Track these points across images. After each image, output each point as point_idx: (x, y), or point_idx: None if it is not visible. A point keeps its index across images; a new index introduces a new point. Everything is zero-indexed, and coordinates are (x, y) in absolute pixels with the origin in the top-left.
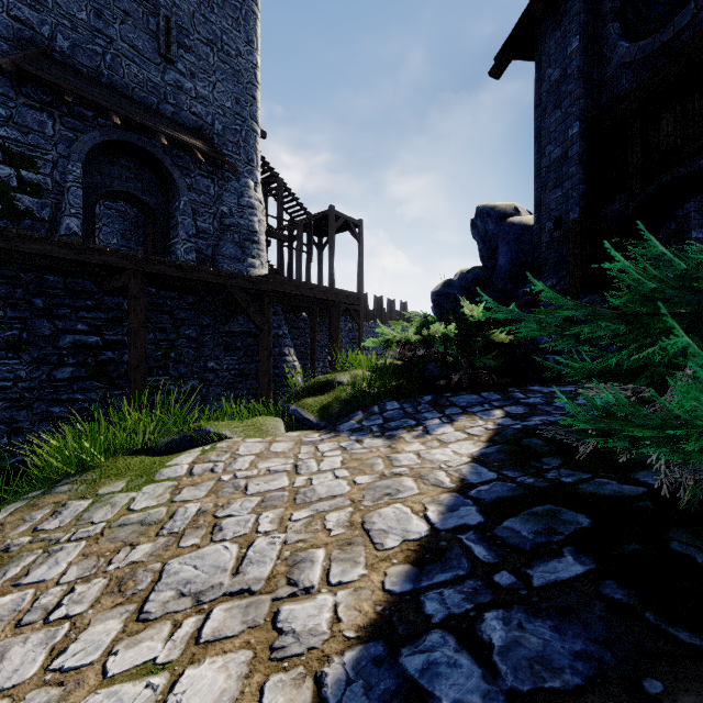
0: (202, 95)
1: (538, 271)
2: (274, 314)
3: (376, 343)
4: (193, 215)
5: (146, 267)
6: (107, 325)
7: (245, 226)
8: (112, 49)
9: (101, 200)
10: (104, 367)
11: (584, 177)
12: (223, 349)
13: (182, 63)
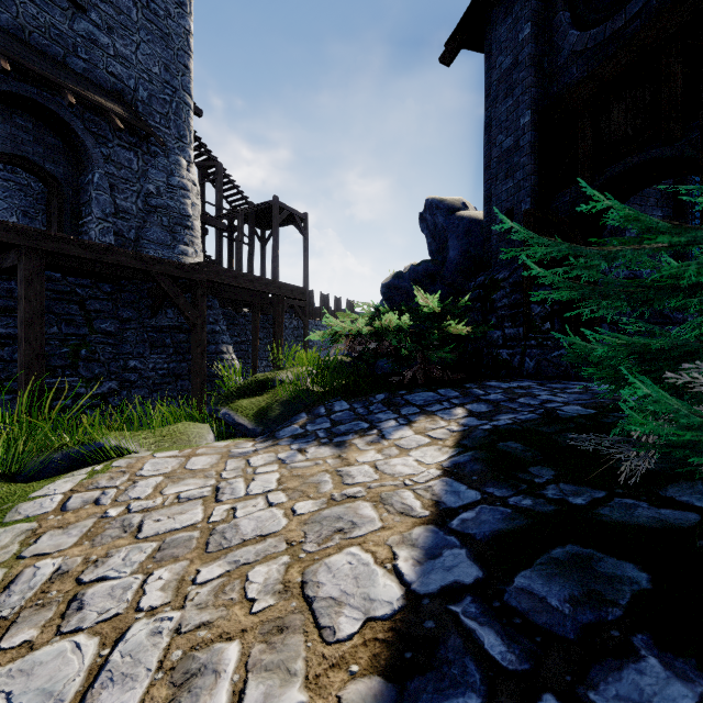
0: (123, 54)
1: (488, 265)
2: (209, 308)
3: (322, 336)
4: (111, 191)
5: (43, 244)
6: None
7: (176, 209)
8: None
9: None
10: None
11: (536, 168)
12: (148, 346)
13: (97, 13)
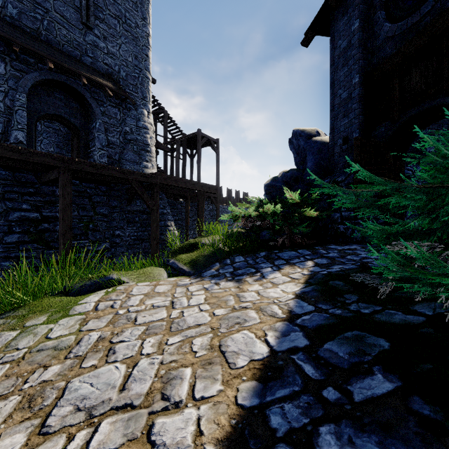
0: (112, 52)
1: (332, 171)
2: (160, 199)
3: (228, 217)
4: (106, 132)
5: (71, 166)
6: (44, 205)
7: (141, 141)
8: (48, 17)
9: (42, 121)
10: (42, 234)
11: (362, 110)
12: (126, 222)
13: (98, 29)
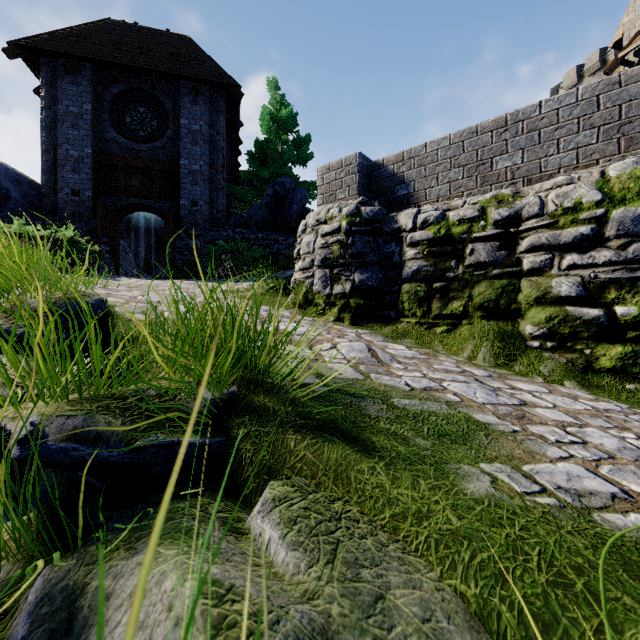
0: None
1: (49, 213)
2: None
3: None
4: None
5: None
6: None
7: None
8: None
9: None
10: None
11: (93, 177)
12: None
13: None
